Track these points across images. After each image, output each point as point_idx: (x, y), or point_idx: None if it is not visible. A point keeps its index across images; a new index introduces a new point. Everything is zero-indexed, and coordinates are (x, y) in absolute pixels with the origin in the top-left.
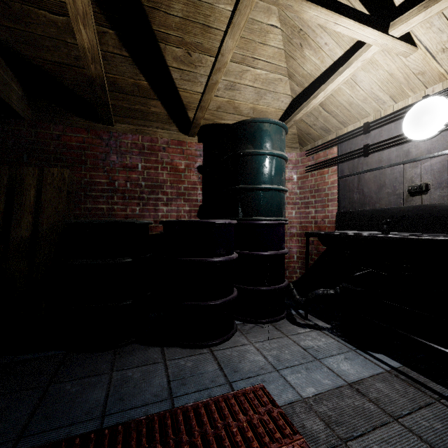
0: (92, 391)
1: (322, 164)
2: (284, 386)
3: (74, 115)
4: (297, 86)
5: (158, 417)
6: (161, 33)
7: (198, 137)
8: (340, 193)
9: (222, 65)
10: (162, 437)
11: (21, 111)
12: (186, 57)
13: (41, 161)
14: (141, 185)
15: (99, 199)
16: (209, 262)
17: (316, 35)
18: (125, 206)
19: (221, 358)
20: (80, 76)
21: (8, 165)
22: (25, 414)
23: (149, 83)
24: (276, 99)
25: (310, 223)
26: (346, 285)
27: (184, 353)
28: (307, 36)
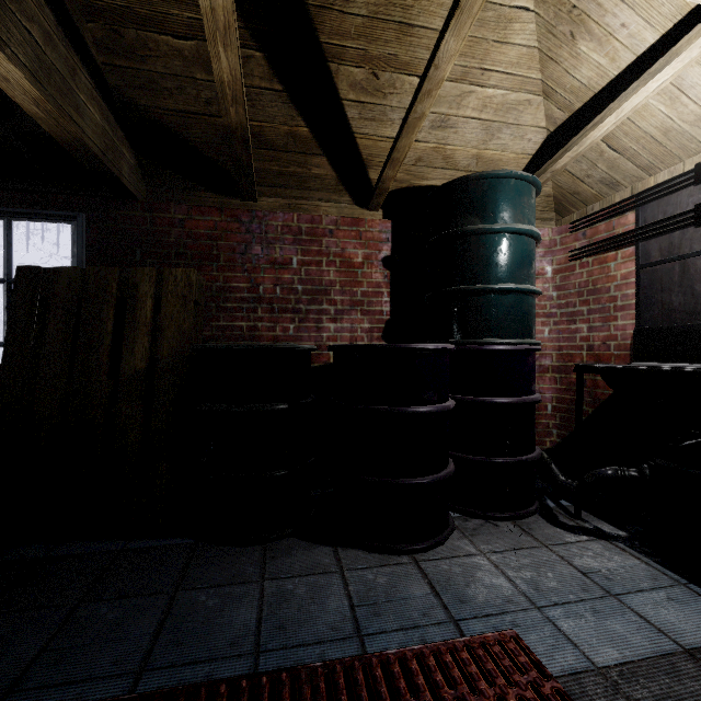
0: (236, 609)
1: (603, 244)
2: (556, 640)
3: (202, 188)
4: (558, 110)
5: (342, 667)
6: (332, 46)
7: (383, 211)
8: (642, 295)
9: (435, 85)
10: (349, 700)
11: (133, 188)
12: (370, 82)
13: (159, 259)
14: (297, 290)
15: (237, 312)
16: (411, 413)
17: (603, 12)
18: (274, 323)
19: (434, 574)
20: (211, 129)
21: (116, 267)
22: (147, 633)
23: (311, 130)
24: (519, 137)
25: (578, 349)
26: (664, 463)
27: (371, 560)
28: (586, 16)
